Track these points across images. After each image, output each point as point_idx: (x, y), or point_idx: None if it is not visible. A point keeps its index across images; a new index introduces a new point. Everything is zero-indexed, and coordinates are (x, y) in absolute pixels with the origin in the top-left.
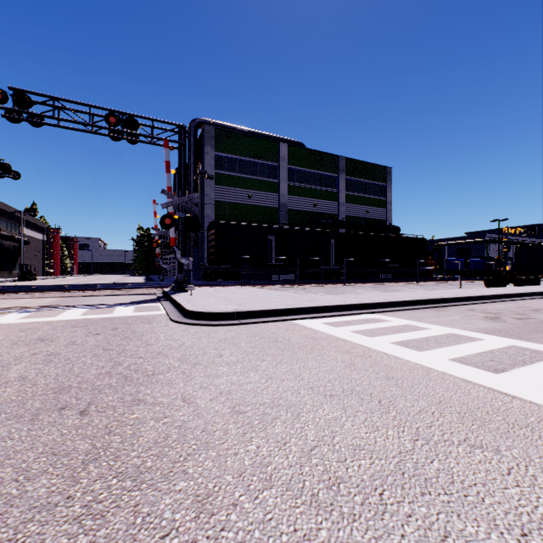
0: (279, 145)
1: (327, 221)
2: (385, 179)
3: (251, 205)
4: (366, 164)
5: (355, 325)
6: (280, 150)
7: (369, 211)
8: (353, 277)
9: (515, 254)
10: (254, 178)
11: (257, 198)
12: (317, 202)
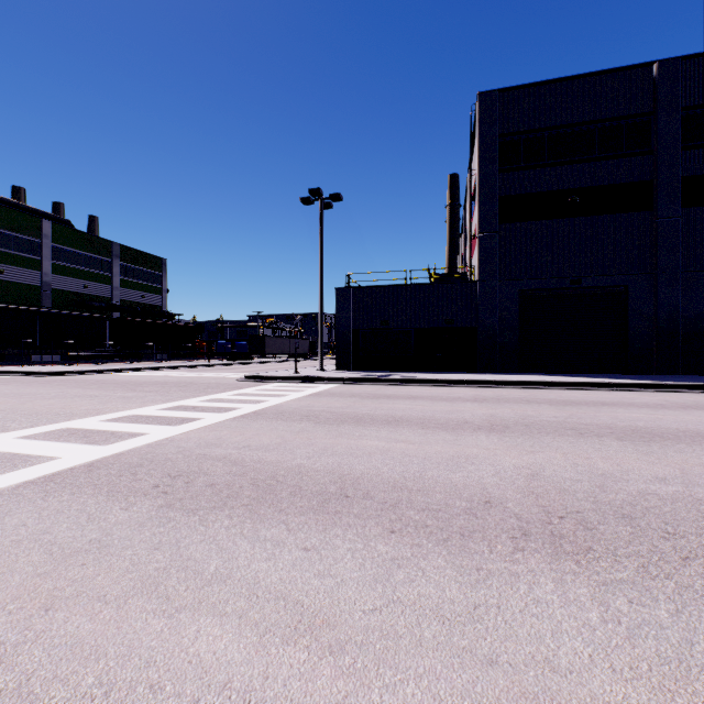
0: (42, 221)
1: (101, 305)
2: (161, 269)
3: (4, 281)
4: (142, 253)
5: (133, 373)
6: (43, 227)
7: (145, 297)
8: (129, 358)
9: (249, 341)
10: (8, 252)
11: (12, 274)
12: (89, 284)
